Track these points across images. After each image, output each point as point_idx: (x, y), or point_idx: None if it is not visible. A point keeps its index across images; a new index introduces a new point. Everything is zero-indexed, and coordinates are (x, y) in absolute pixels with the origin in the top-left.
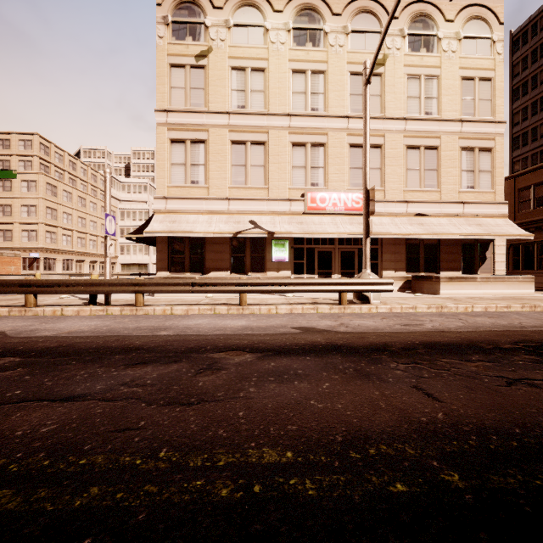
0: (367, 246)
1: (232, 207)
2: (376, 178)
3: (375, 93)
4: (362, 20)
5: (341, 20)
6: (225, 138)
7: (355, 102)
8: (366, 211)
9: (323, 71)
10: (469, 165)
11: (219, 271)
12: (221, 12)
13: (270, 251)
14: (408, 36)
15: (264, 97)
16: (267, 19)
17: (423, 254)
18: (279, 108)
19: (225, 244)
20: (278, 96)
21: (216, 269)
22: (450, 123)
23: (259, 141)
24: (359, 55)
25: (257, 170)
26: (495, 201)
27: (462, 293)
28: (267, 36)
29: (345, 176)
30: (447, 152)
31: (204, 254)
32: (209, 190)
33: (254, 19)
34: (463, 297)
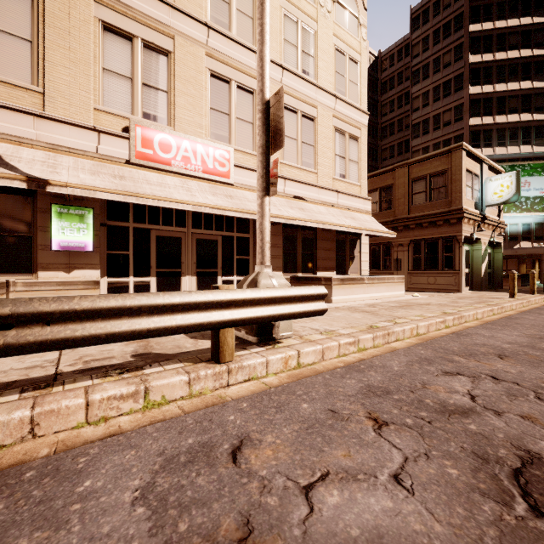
0: (267, 216)
1: None
2: (247, 136)
3: (246, 12)
4: None
5: None
6: None
7: (218, 8)
8: (263, 141)
9: None
10: (342, 151)
11: None
12: None
13: (47, 228)
14: None
15: None
16: None
17: (301, 249)
18: None
19: None
20: None
21: None
22: (326, 94)
23: None
24: None
25: (10, 45)
26: (362, 195)
27: (353, 298)
28: None
29: (204, 119)
30: (323, 128)
31: None
32: None
33: None
34: (363, 305)
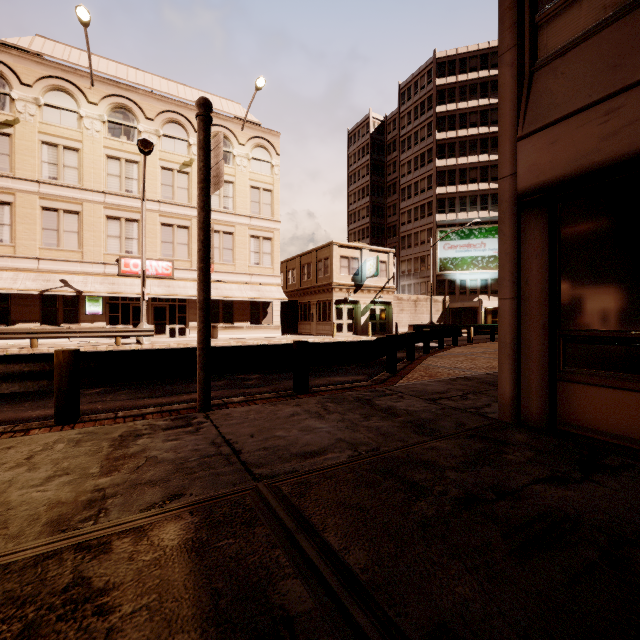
0: (143, 307)
1: (43, 266)
2: (184, 251)
3: (184, 187)
4: (173, 129)
5: (154, 124)
6: (35, 204)
7: (166, 191)
8: (142, 284)
9: (137, 162)
10: (256, 248)
11: (27, 322)
12: (30, 89)
13: (84, 306)
14: None
15: (78, 173)
16: (82, 107)
17: (222, 309)
18: (94, 185)
19: (34, 299)
20: (93, 175)
21: (24, 321)
22: (242, 217)
23: (73, 210)
24: (170, 155)
25: (71, 236)
26: (273, 274)
27: (234, 337)
28: (82, 121)
29: (158, 248)
30: (240, 237)
31: (9, 307)
32: (15, 249)
33: (67, 104)
34: (227, 339)
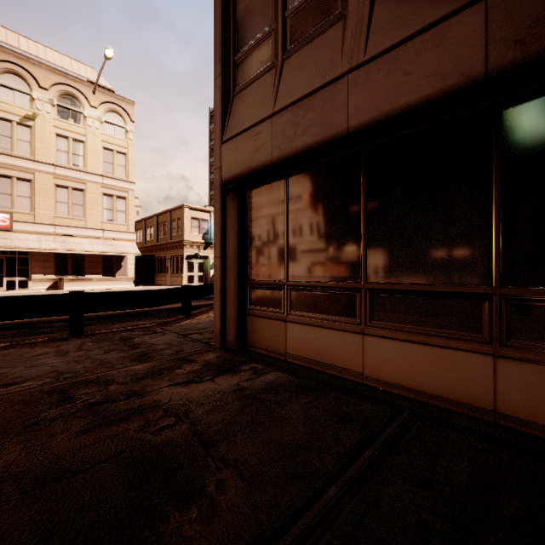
0: None
1: None
2: (26, 204)
3: (25, 140)
4: (11, 80)
5: None
6: None
7: (3, 141)
8: None
9: None
10: (109, 206)
11: None
12: None
13: None
14: (58, 106)
15: None
16: None
17: (72, 262)
18: None
19: None
20: None
21: None
22: (94, 176)
23: None
24: (8, 106)
25: None
26: (127, 231)
27: (82, 288)
28: None
29: None
30: (92, 194)
31: None
32: None
33: None
34: None
